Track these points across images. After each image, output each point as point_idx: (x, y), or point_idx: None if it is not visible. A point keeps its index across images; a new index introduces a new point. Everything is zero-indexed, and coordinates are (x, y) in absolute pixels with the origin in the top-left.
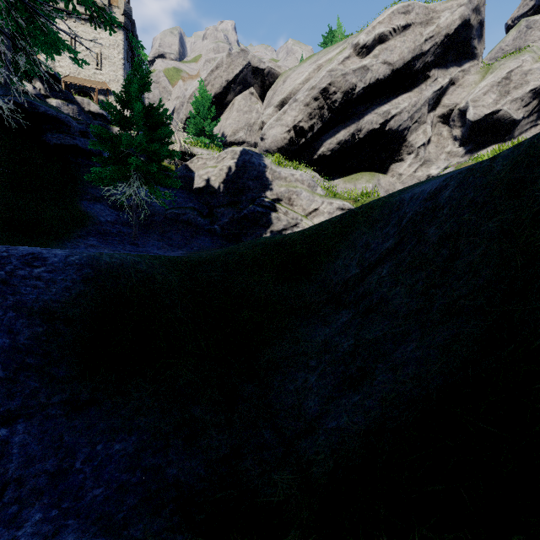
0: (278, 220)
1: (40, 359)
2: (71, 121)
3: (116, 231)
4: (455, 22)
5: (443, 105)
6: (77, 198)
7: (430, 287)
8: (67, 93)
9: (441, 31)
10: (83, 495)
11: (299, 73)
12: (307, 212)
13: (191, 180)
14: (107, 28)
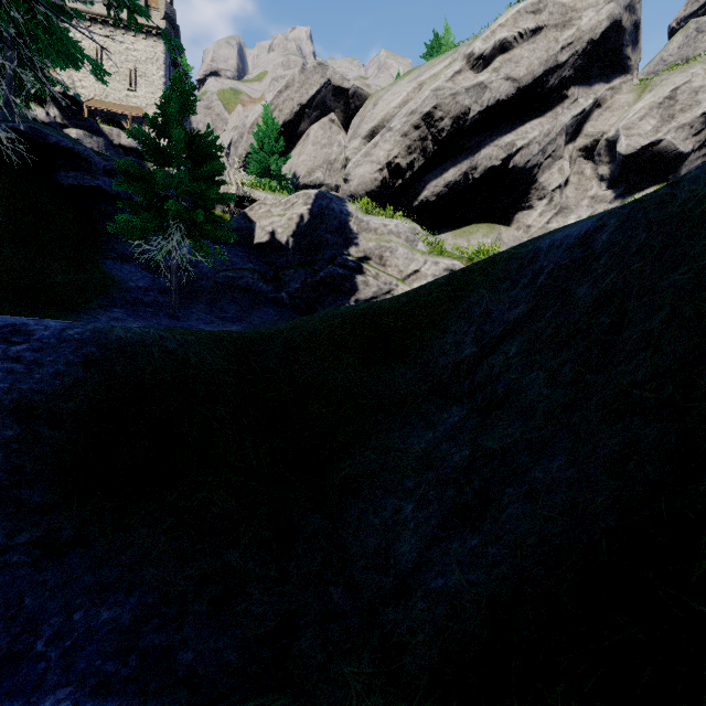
0: (366, 285)
1: (5, 476)
2: (92, 155)
3: (149, 300)
4: (601, 24)
5: (585, 134)
6: (99, 257)
7: (584, 371)
8: (91, 121)
9: (583, 36)
10: (40, 700)
11: (394, 94)
12: (405, 274)
13: (250, 233)
14: (143, 36)
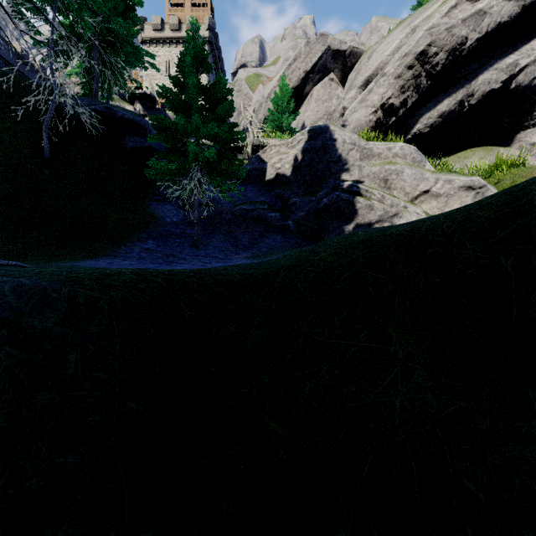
0: (371, 209)
1: None
2: (147, 123)
3: (179, 232)
4: None
5: None
6: (147, 200)
7: None
8: (161, 110)
9: None
10: None
11: (387, 44)
12: (412, 196)
13: (262, 171)
14: None
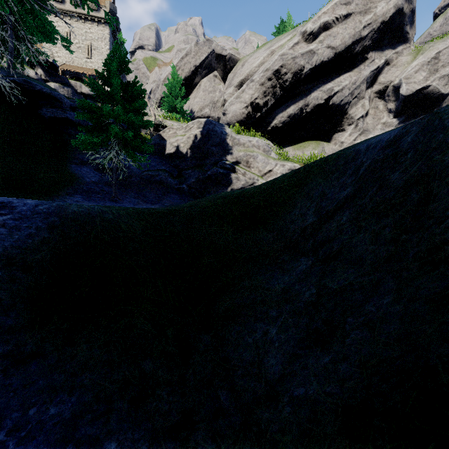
0: (238, 180)
1: None
2: (63, 97)
3: (98, 190)
4: (390, 10)
5: (379, 82)
6: (67, 162)
7: (401, 233)
8: (63, 78)
9: (378, 19)
10: None
11: (255, 58)
12: (262, 173)
13: (163, 147)
14: (96, 24)
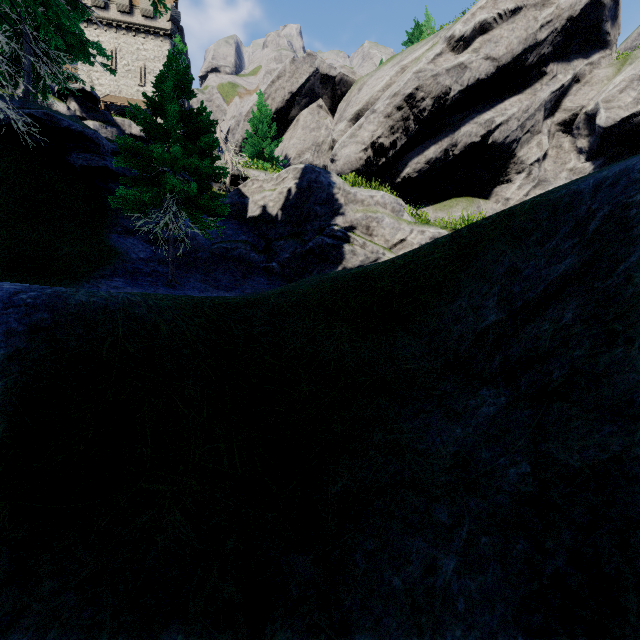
0: (353, 254)
1: None
2: (100, 138)
3: (149, 270)
4: (581, 0)
5: (564, 108)
6: (105, 231)
7: None
8: (106, 113)
9: (562, 14)
10: None
11: (377, 78)
12: (391, 244)
13: (244, 207)
14: (152, 37)
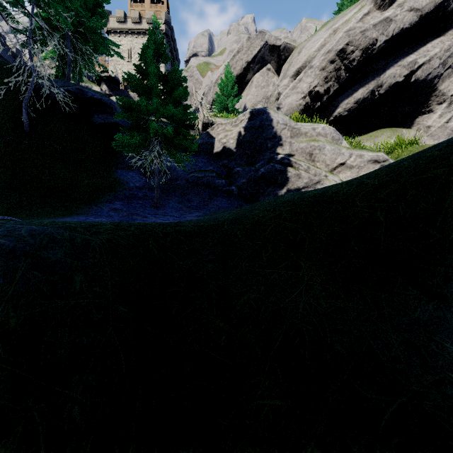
0: (299, 178)
1: None
2: (113, 103)
3: (141, 195)
4: None
5: None
6: (114, 168)
7: None
8: (124, 91)
9: None
10: None
11: (314, 42)
12: (331, 167)
13: (211, 145)
14: None
